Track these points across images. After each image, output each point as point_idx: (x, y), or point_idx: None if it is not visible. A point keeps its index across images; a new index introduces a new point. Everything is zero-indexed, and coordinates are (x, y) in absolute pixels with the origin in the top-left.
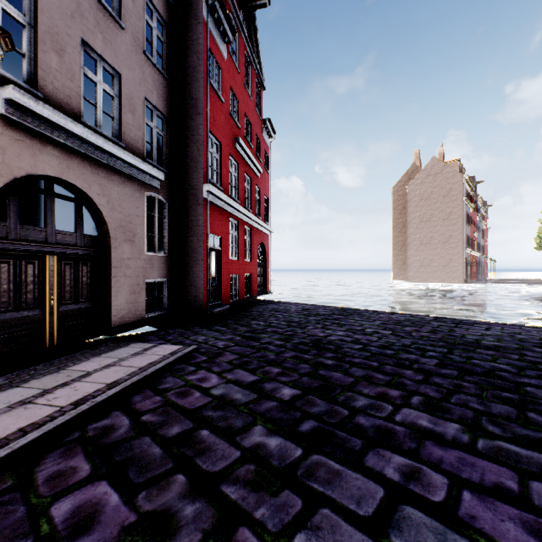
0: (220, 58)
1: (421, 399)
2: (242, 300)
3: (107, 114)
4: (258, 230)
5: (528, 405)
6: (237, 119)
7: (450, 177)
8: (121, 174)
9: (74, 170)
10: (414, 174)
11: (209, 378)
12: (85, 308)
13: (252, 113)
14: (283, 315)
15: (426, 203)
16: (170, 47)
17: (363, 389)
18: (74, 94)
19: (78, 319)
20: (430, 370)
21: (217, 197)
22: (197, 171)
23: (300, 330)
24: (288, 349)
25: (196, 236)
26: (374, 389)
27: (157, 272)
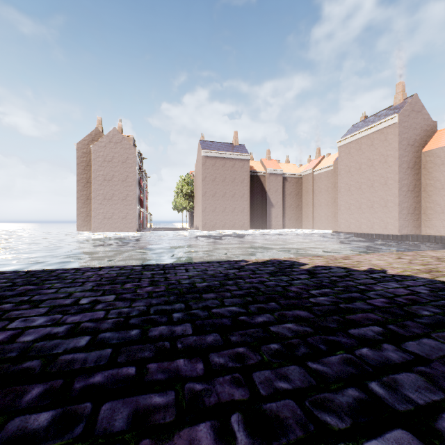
0: None
1: (241, 419)
2: None
3: None
4: None
5: (296, 351)
6: None
7: (128, 148)
8: None
9: None
10: (98, 137)
11: None
12: None
13: None
14: None
15: (109, 165)
16: None
17: None
18: None
19: None
20: (198, 344)
21: None
22: None
23: None
24: None
25: None
26: None
27: None
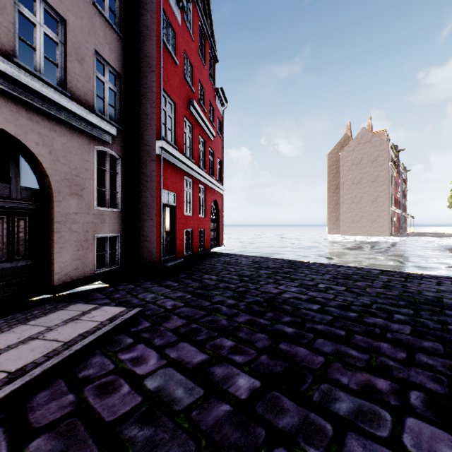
0: (174, 21)
1: (422, 396)
2: (196, 253)
3: (49, 60)
4: (212, 189)
5: None
6: (191, 84)
7: (378, 145)
8: (66, 125)
9: (5, 114)
10: (346, 143)
11: (147, 357)
12: (23, 266)
13: (206, 80)
14: (234, 268)
15: (357, 168)
16: (124, 5)
17: (340, 378)
18: (3, 29)
19: (13, 279)
20: (409, 342)
21: (171, 155)
22: (151, 128)
23: (252, 286)
24: (241, 310)
25: (149, 192)
26: (354, 378)
27: (109, 227)
